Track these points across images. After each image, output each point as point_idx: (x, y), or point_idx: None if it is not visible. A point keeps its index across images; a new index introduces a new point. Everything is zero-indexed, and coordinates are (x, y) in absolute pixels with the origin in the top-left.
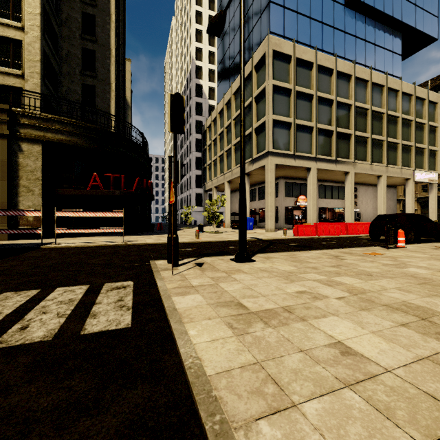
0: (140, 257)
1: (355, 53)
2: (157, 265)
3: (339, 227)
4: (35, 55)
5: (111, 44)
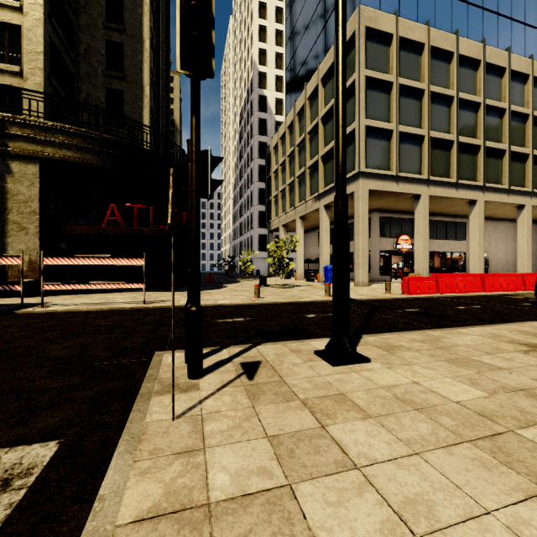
0: (148, 339)
1: (483, 32)
2: (161, 367)
3: (472, 281)
4: (37, 44)
5: (144, 34)
